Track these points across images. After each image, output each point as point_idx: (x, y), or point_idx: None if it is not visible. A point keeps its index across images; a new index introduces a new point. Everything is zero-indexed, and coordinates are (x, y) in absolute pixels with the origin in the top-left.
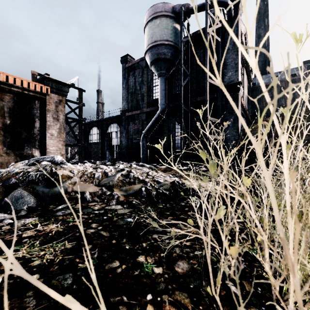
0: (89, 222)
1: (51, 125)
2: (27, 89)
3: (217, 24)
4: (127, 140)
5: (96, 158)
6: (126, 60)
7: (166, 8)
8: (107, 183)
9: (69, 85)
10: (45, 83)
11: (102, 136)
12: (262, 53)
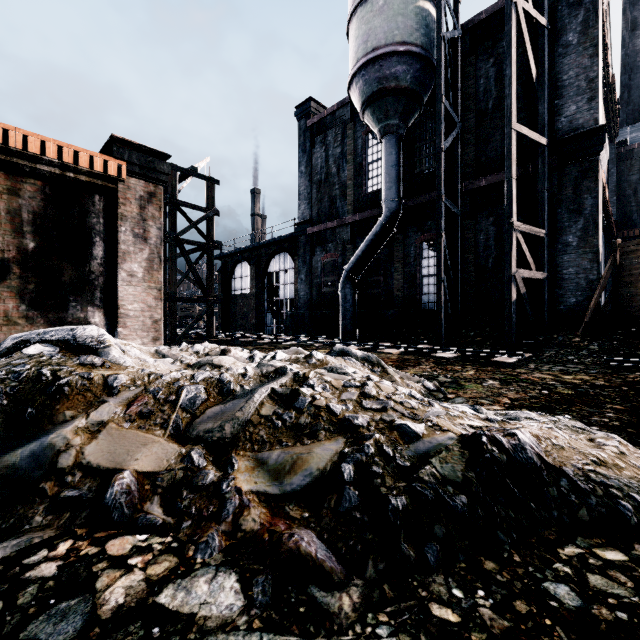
0: None
1: (130, 251)
2: (74, 167)
3: None
4: (309, 287)
5: (245, 327)
6: (307, 112)
7: None
8: (215, 431)
9: (187, 171)
10: (114, 152)
11: (257, 280)
12: None
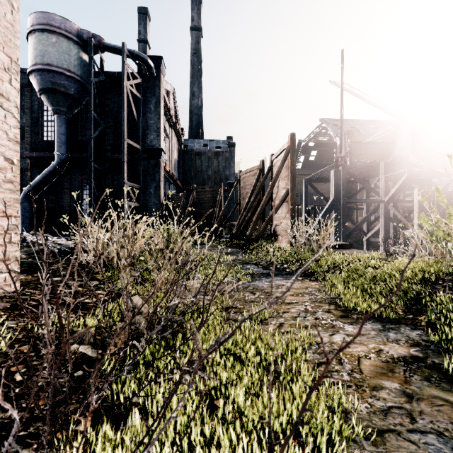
0: None
1: None
2: None
3: (137, 79)
4: None
5: None
6: None
7: (68, 28)
8: None
9: None
10: None
11: None
12: (196, 114)
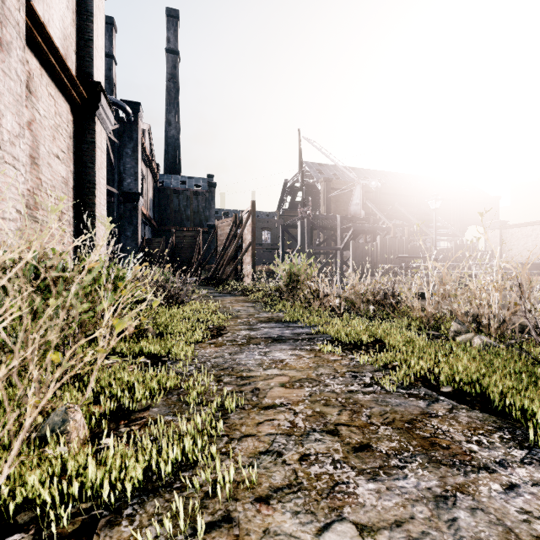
0: None
1: None
2: None
3: (115, 125)
4: None
5: None
6: None
7: None
8: None
9: None
10: None
11: None
12: (173, 146)
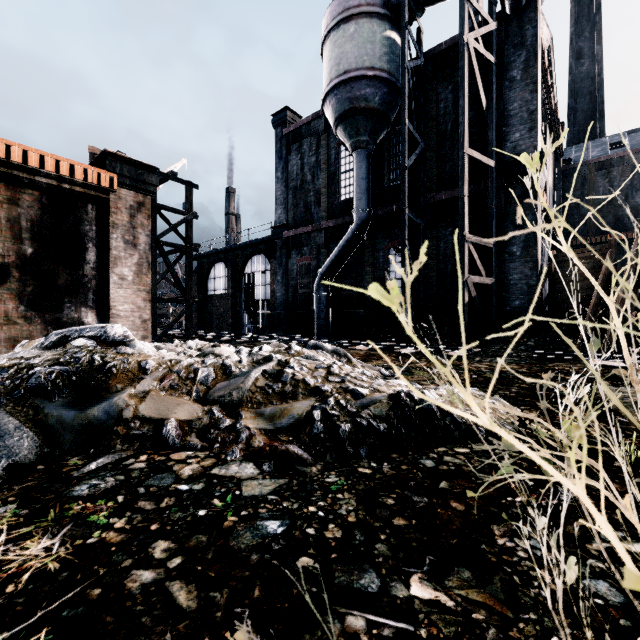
0: (151, 530)
1: (121, 256)
2: (70, 179)
3: (487, 25)
4: (285, 289)
5: (222, 326)
6: (283, 121)
7: None
8: (226, 396)
9: (166, 175)
10: (107, 165)
11: (234, 281)
12: (586, 92)
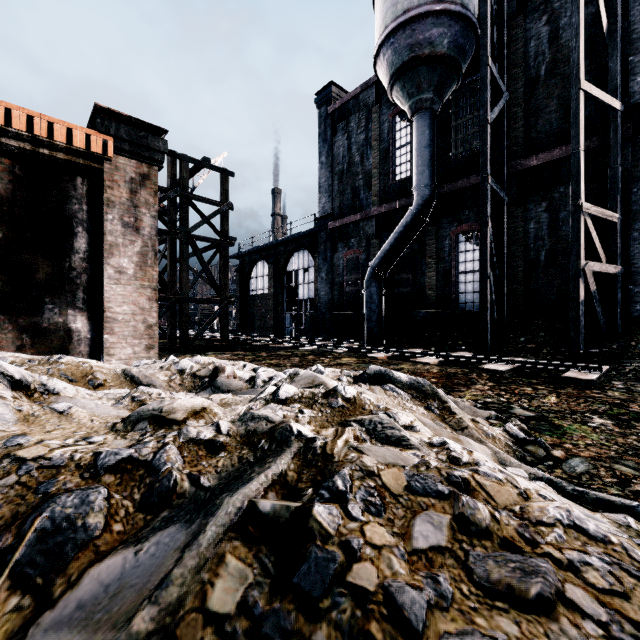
0: None
1: (118, 243)
2: (48, 142)
3: None
4: (330, 287)
5: (263, 328)
6: (327, 98)
7: None
8: None
9: (199, 162)
10: (97, 124)
11: (276, 280)
12: None
